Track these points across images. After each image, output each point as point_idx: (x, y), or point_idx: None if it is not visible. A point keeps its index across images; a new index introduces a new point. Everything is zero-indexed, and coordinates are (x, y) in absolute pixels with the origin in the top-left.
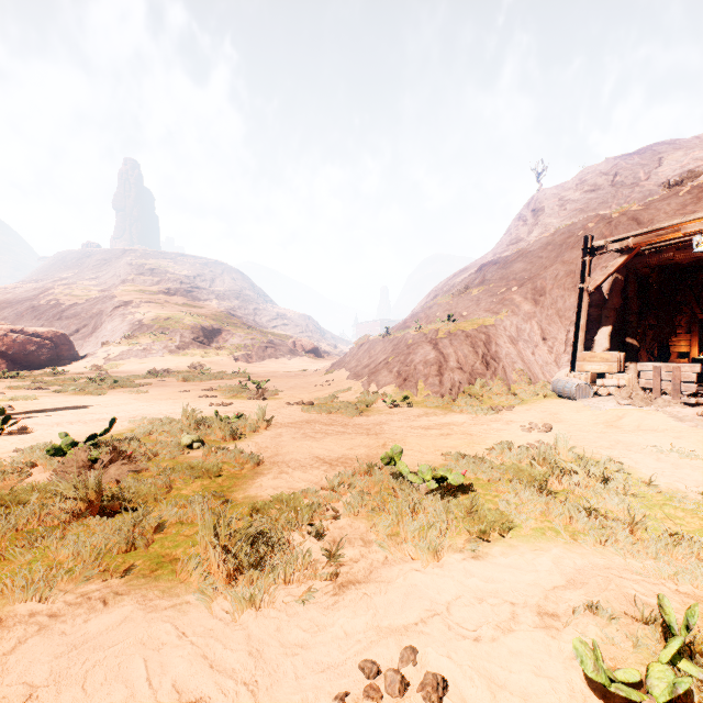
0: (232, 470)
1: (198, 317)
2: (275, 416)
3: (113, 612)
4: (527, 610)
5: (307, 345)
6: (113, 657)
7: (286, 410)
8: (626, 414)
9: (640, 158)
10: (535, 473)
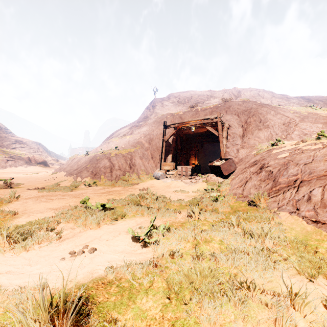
0: None
1: None
2: (21, 195)
3: None
4: (124, 232)
5: (38, 159)
6: None
7: (27, 192)
8: (173, 183)
9: (186, 94)
10: (138, 201)
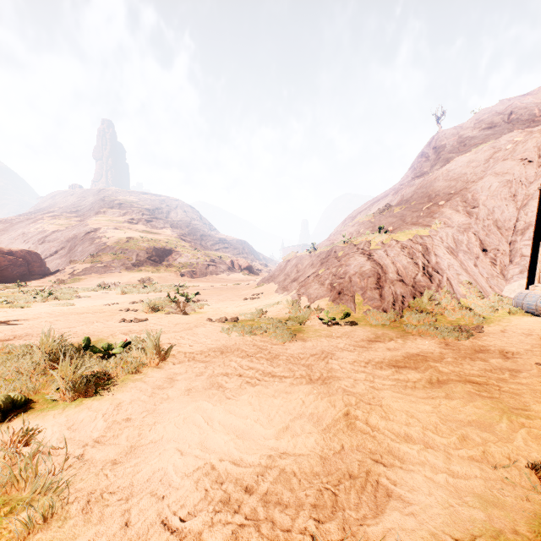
0: None
1: (153, 241)
2: (183, 340)
3: None
4: None
5: (242, 264)
6: None
7: (202, 329)
8: None
9: (534, 98)
10: None
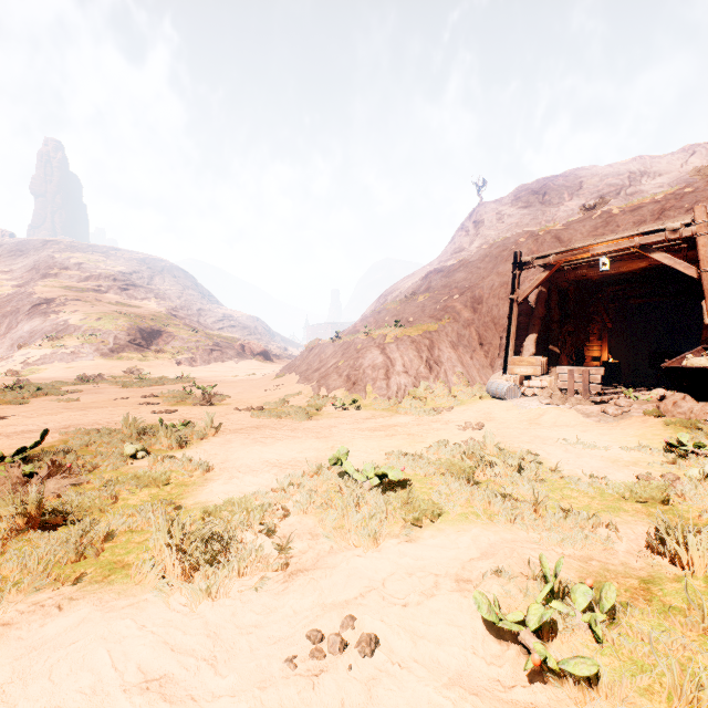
0: (181, 478)
1: (134, 318)
2: (223, 423)
3: (70, 615)
4: (448, 578)
5: (255, 348)
6: (75, 652)
7: (234, 416)
8: (546, 412)
9: (565, 181)
10: (465, 467)
